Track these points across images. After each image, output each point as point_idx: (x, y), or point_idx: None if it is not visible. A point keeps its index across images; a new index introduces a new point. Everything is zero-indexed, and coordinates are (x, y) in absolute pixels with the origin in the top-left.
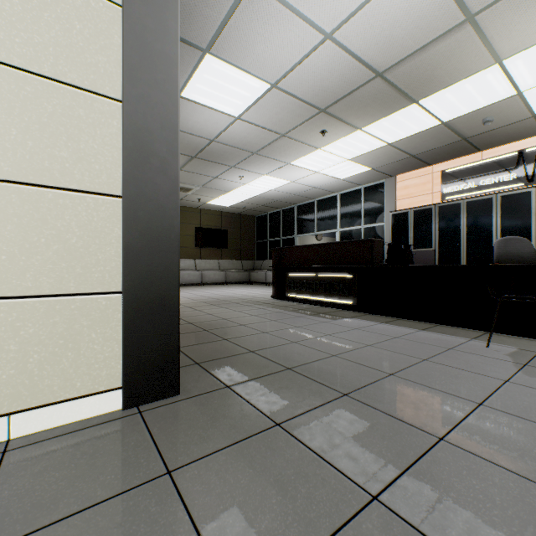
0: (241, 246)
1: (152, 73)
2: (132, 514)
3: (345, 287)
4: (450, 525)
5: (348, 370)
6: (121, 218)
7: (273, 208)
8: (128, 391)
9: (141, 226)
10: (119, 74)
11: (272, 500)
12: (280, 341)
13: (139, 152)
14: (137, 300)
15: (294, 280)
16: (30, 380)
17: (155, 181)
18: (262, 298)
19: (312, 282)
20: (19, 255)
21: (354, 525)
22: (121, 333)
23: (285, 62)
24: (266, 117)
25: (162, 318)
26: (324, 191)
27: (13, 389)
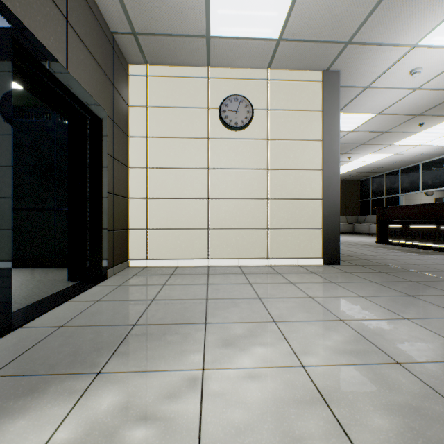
0: (345, 205)
1: (331, 158)
2: (342, 274)
3: (440, 235)
4: (434, 285)
5: (421, 268)
6: (321, 206)
7: (376, 173)
8: (324, 259)
9: (328, 208)
10: (321, 162)
11: (379, 278)
12: (382, 259)
13: (327, 184)
14: (327, 231)
15: (395, 230)
16: (301, 251)
17: (332, 193)
18: (367, 243)
19: (411, 232)
20: (299, 218)
21: (403, 282)
22: (322, 241)
23: (385, 104)
24: (372, 127)
25: (334, 238)
26: (429, 155)
27: (298, 252)
